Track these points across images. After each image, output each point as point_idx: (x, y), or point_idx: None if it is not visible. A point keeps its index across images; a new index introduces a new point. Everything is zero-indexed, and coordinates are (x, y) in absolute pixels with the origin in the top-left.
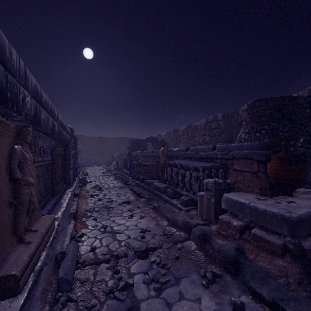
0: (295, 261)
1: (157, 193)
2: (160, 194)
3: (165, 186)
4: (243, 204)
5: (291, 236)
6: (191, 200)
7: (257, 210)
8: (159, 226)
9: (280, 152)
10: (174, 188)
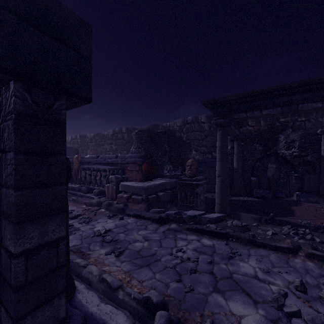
0: (145, 203)
1: (72, 192)
2: (75, 192)
3: (79, 186)
4: (129, 185)
5: (144, 194)
6: (101, 192)
7: (134, 187)
8: (80, 208)
9: (147, 160)
10: (88, 186)
